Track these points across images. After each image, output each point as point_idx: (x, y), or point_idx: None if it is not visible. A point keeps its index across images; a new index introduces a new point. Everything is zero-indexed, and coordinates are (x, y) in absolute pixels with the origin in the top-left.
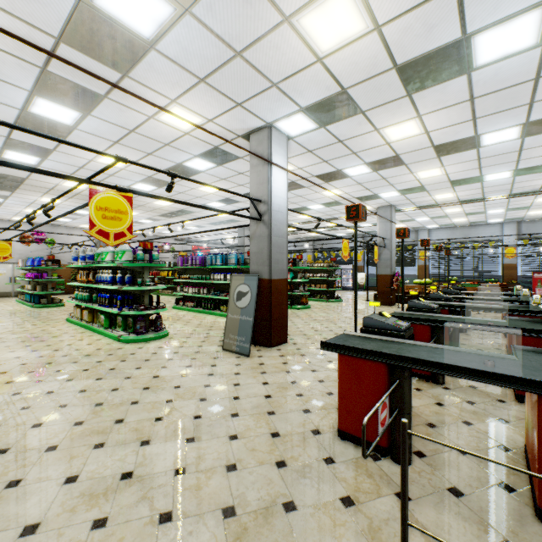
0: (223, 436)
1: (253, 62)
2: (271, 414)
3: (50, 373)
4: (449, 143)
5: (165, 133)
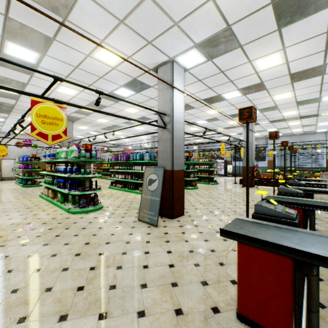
0: (132, 312)
1: (160, 2)
2: (174, 286)
3: (12, 239)
4: (302, 71)
5: (99, 68)
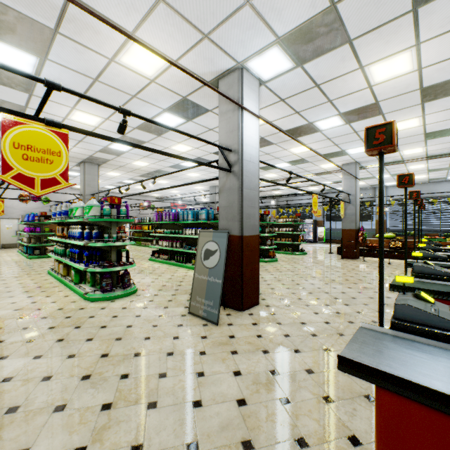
0: None
1: None
2: (247, 449)
3: None
4: (440, 84)
5: (130, 81)
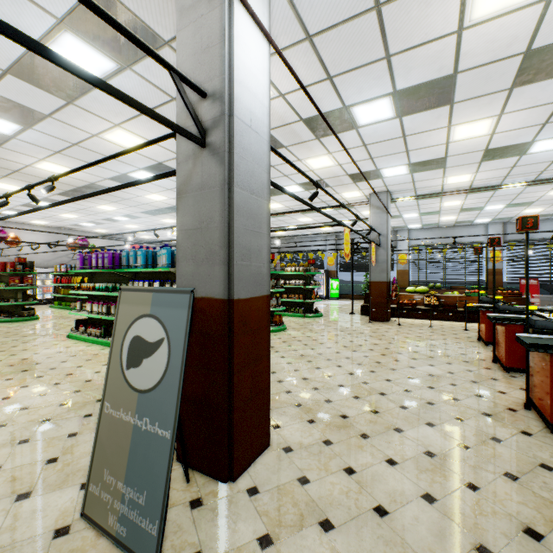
0: None
1: None
2: None
3: None
4: None
5: None
